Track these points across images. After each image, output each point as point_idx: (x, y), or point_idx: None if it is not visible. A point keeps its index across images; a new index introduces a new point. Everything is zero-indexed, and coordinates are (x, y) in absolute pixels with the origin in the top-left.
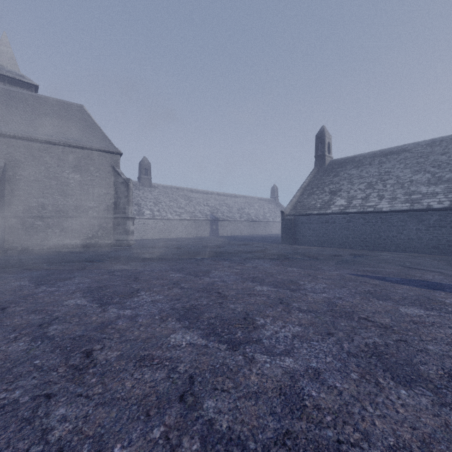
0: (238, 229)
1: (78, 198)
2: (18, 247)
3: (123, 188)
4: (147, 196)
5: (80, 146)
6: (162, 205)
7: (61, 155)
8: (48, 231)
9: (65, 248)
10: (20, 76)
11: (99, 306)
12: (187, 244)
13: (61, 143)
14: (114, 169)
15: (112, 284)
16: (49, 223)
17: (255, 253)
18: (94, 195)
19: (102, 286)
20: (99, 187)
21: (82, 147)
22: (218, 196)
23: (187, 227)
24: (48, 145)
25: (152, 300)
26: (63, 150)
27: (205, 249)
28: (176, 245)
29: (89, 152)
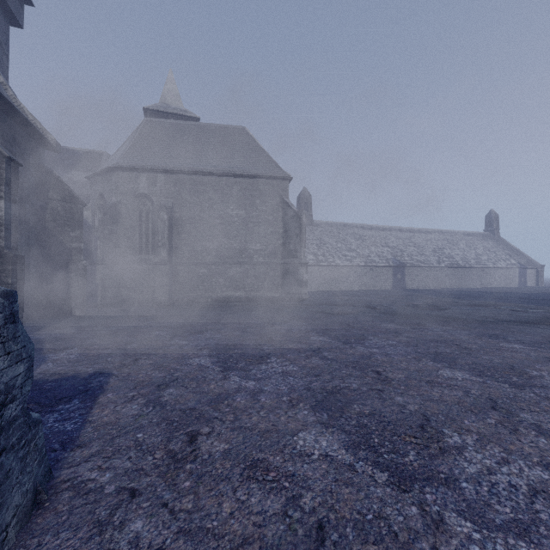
0: (435, 279)
1: (243, 239)
2: (184, 299)
3: (294, 224)
4: (308, 237)
5: (244, 174)
6: (327, 247)
7: (225, 187)
8: (212, 280)
9: (229, 302)
10: (184, 111)
11: (394, 485)
12: (375, 300)
13: (225, 173)
14: (283, 200)
15: (346, 385)
16: (213, 271)
17: (544, 327)
18: (260, 235)
19: (332, 390)
20: (265, 224)
21: (246, 176)
22: (400, 233)
23: (361, 277)
24: (212, 177)
25: (533, 487)
26: (227, 181)
27: (422, 312)
28: (362, 302)
29: (254, 181)
